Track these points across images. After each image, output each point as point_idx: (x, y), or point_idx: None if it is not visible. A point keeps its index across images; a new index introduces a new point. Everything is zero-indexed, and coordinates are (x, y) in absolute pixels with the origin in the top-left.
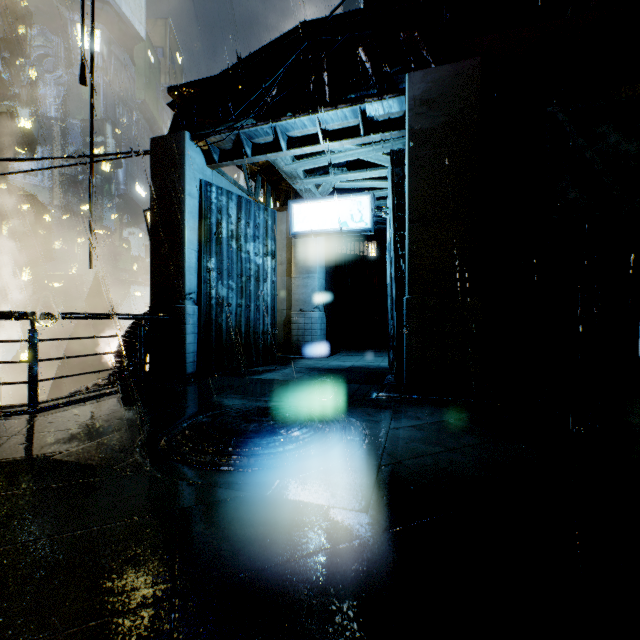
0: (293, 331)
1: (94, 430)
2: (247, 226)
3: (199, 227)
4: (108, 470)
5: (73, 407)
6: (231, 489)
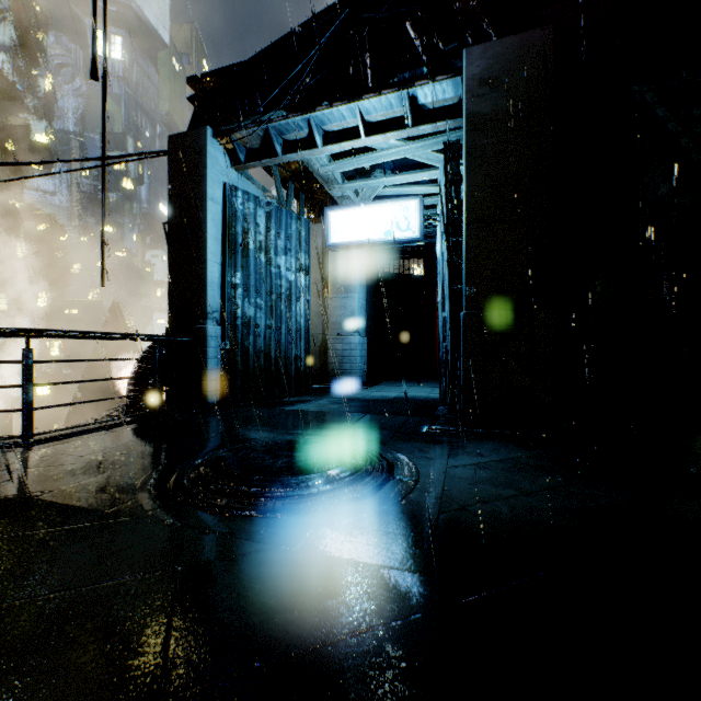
0: (330, 358)
1: (93, 466)
2: (277, 237)
3: (223, 237)
4: (101, 514)
5: (74, 439)
6: (251, 540)
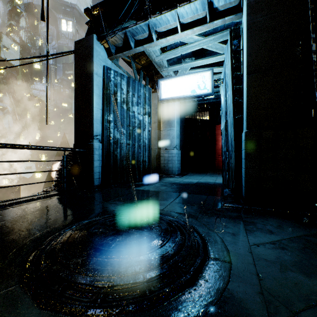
0: (161, 161)
1: None
2: (133, 96)
3: (103, 95)
4: None
5: (6, 208)
6: None
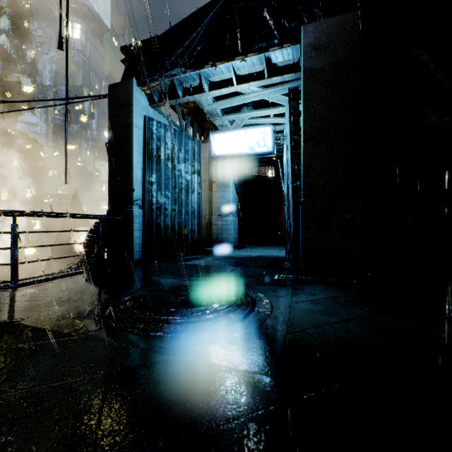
0: (213, 230)
1: (56, 301)
2: (179, 151)
3: (143, 151)
4: (59, 334)
5: (45, 283)
6: (159, 353)
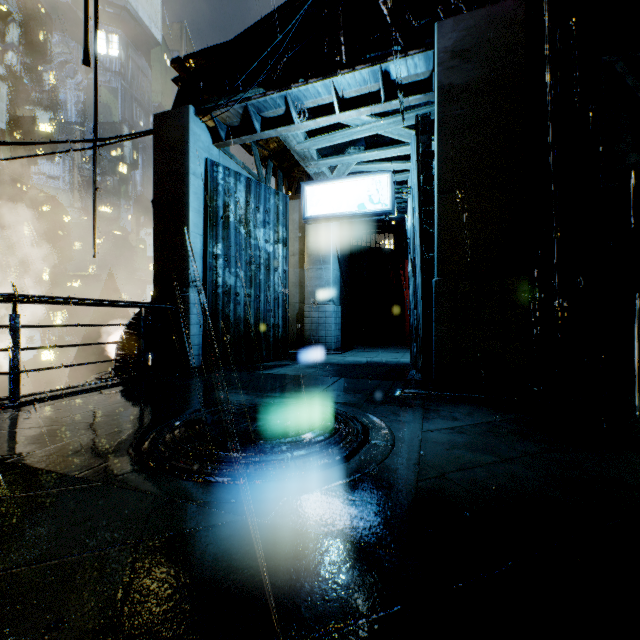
0: (306, 325)
1: (72, 427)
2: (257, 211)
3: (204, 210)
4: (69, 479)
5: (59, 401)
6: (220, 510)
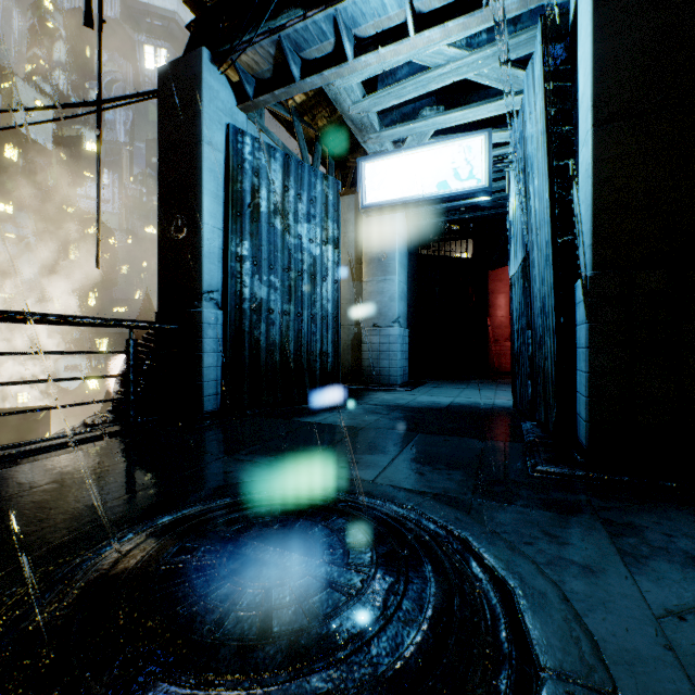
0: (364, 354)
1: None
2: (298, 199)
3: (225, 195)
4: None
5: None
6: None
